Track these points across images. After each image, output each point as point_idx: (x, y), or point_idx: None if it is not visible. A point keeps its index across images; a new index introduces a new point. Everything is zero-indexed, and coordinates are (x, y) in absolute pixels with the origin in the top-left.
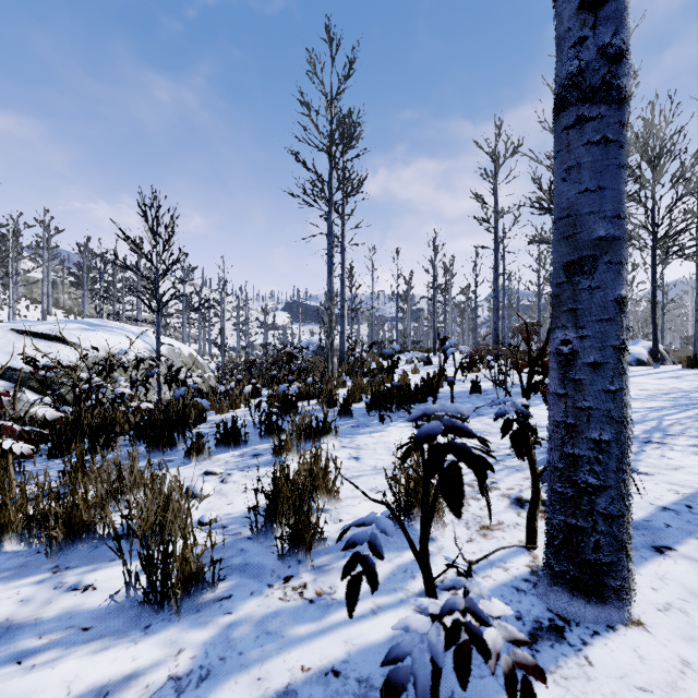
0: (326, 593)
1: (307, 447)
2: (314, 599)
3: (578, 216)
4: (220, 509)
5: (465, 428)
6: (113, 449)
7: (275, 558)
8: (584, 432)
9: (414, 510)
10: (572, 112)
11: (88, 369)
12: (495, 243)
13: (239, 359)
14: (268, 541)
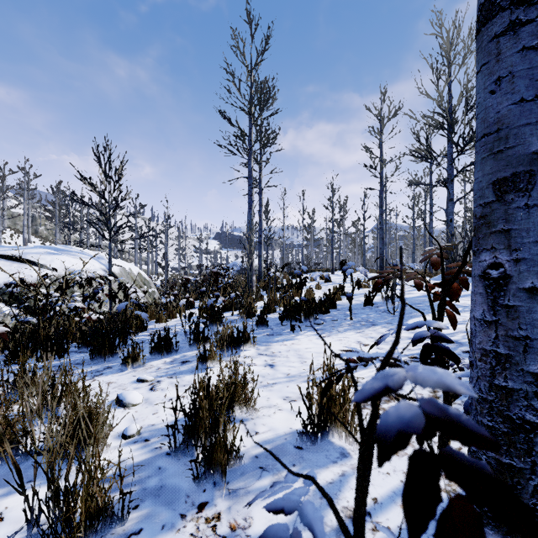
0: (240, 527)
1: (228, 354)
2: (227, 535)
3: (511, 129)
4: (145, 420)
5: (467, 422)
6: (63, 356)
7: (191, 479)
8: (519, 363)
9: (327, 425)
10: (503, 19)
11: (46, 286)
12: (381, 186)
13: (179, 277)
14: (186, 457)
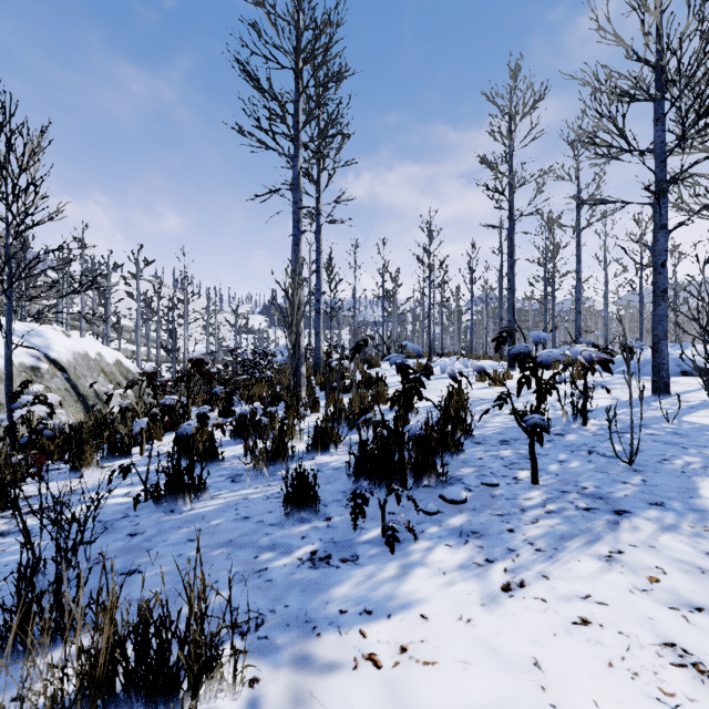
0: None
1: None
2: None
3: None
4: None
5: None
6: None
7: None
8: None
9: None
10: None
11: None
12: (510, 221)
13: None
14: None
